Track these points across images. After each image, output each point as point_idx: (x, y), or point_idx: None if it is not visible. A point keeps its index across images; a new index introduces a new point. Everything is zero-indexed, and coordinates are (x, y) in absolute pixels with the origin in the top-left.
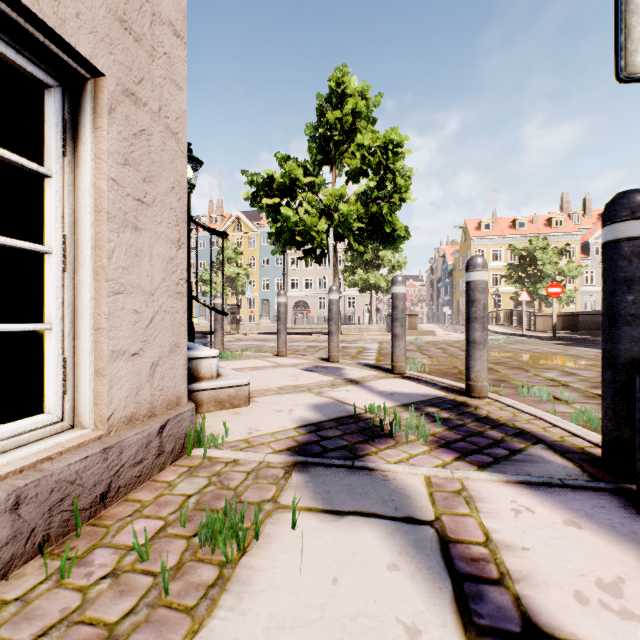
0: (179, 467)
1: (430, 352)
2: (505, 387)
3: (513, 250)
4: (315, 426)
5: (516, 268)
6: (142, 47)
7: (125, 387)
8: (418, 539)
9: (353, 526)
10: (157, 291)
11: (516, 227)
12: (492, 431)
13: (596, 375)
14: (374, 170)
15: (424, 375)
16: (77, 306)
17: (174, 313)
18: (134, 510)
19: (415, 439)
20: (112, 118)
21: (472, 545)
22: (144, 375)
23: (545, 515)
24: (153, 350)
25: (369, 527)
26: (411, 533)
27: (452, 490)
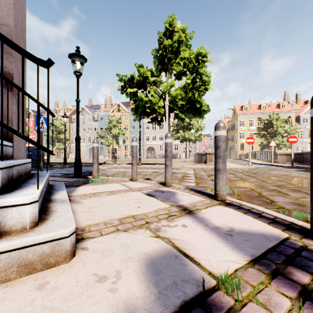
0: None
1: (227, 176)
2: None
3: (260, 120)
4: None
5: (262, 129)
6: None
7: None
8: None
9: None
10: None
11: (261, 108)
12: None
13: None
14: (190, 71)
15: (244, 203)
16: None
17: None
18: None
19: None
20: None
21: None
22: None
23: None
24: None
25: None
26: None
27: None
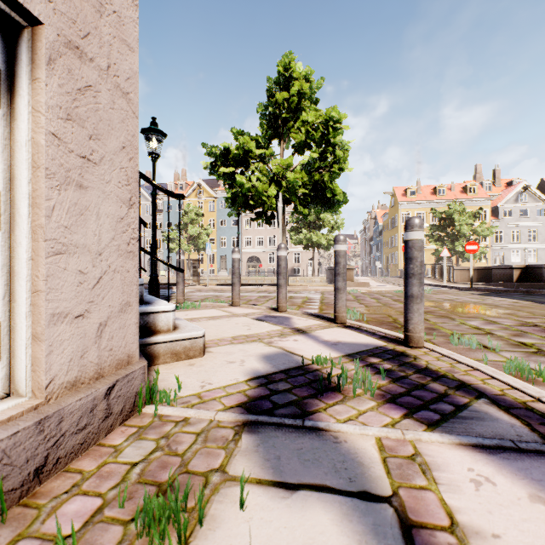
0: (128, 427)
1: (366, 302)
2: (436, 335)
3: (434, 213)
4: (265, 379)
5: (437, 228)
6: (88, 1)
7: (67, 351)
8: (377, 523)
9: (306, 505)
10: (105, 250)
11: (437, 193)
12: (434, 384)
13: (515, 323)
14: (317, 143)
15: (364, 324)
16: (13, 267)
17: (125, 272)
18: (73, 484)
19: (362, 393)
20: (52, 69)
21: (437, 531)
22: (90, 337)
23: (507, 488)
24: (101, 310)
25: (323, 506)
26: (369, 514)
27: (405, 455)
